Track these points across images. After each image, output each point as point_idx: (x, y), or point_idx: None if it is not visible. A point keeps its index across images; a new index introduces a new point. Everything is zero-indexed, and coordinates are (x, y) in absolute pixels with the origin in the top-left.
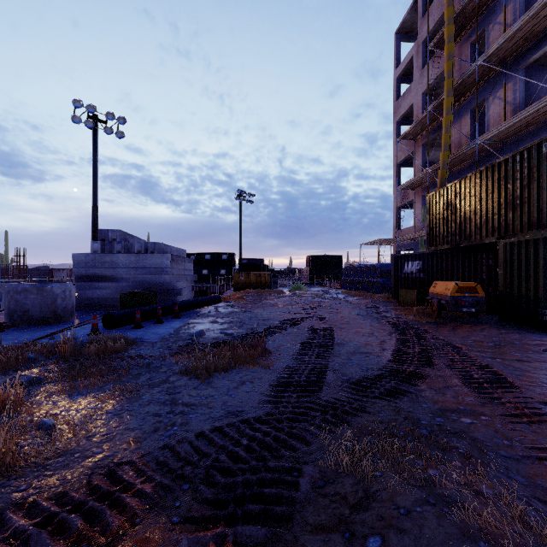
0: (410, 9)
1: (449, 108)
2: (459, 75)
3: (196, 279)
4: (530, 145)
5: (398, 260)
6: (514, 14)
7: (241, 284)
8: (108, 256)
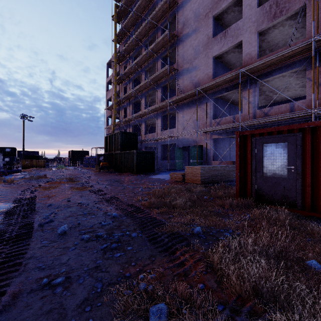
0: (111, 59)
1: (115, 108)
2: (122, 95)
3: (5, 162)
4: (117, 132)
5: (98, 156)
6: (131, 86)
7: (27, 165)
8: None
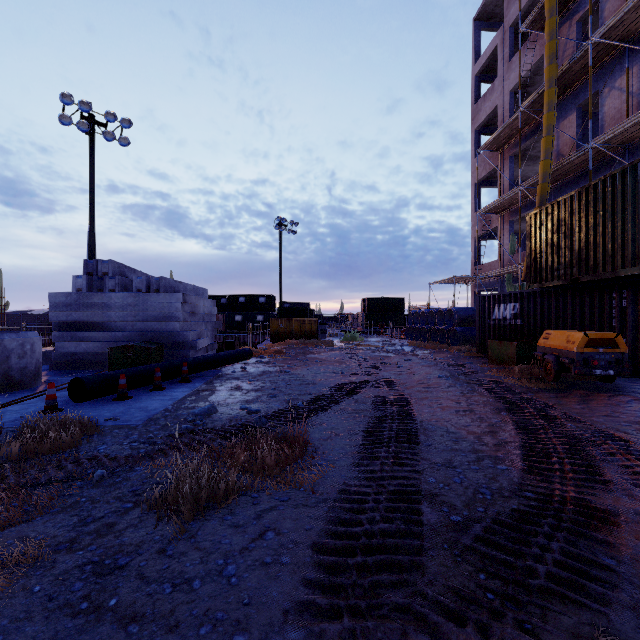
0: None
1: (552, 103)
2: (560, 64)
3: (220, 326)
4: None
5: (485, 302)
6: None
7: (280, 333)
8: (96, 296)
